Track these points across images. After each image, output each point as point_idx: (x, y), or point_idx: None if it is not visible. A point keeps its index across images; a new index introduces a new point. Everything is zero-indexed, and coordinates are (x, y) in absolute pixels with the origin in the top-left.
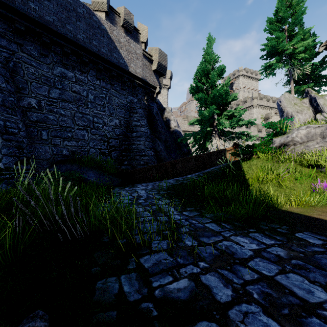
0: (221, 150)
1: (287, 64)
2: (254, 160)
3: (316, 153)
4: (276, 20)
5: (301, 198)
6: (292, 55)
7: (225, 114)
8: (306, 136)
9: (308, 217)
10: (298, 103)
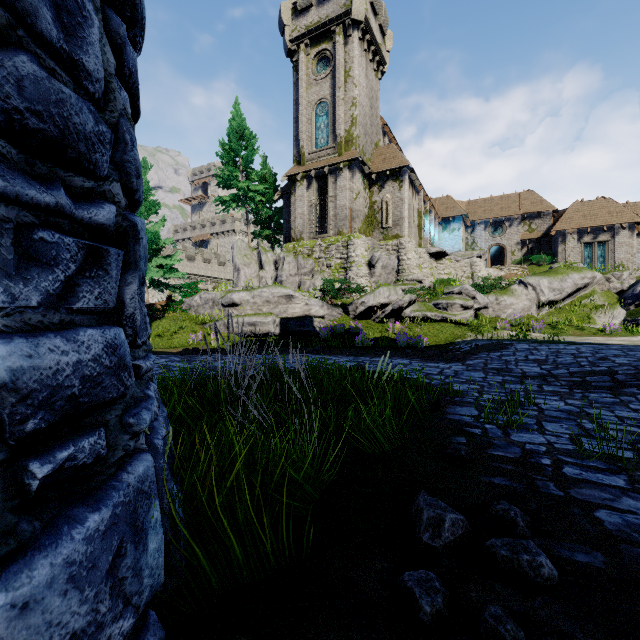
0: (148, 305)
1: (244, 204)
2: (164, 319)
3: (202, 314)
4: (231, 149)
5: (179, 345)
6: (250, 195)
7: (155, 260)
8: (204, 300)
9: (159, 351)
10: (249, 254)
